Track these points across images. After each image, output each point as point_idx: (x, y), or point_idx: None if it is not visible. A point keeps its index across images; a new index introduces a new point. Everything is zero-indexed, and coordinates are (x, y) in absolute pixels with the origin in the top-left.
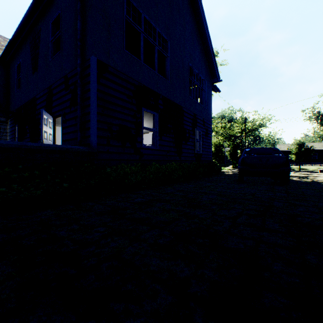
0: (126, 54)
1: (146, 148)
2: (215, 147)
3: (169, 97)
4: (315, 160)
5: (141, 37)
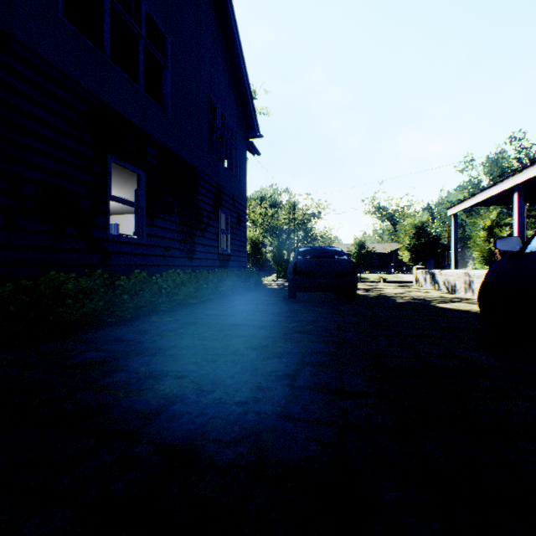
0: (65, 28)
1: (118, 239)
2: (251, 245)
3: (169, 144)
4: (376, 266)
5: (106, 5)
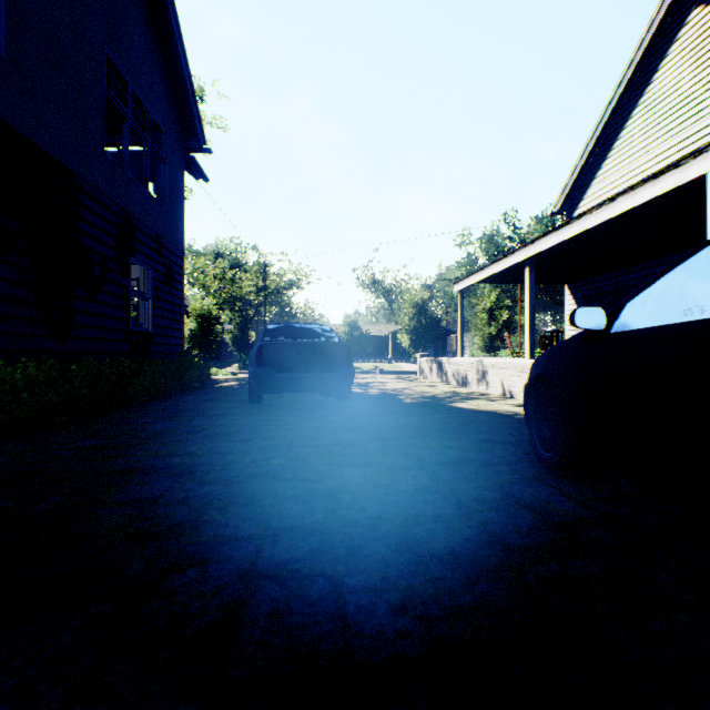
0: None
1: None
2: (199, 321)
3: (3, 111)
4: (371, 353)
5: None
